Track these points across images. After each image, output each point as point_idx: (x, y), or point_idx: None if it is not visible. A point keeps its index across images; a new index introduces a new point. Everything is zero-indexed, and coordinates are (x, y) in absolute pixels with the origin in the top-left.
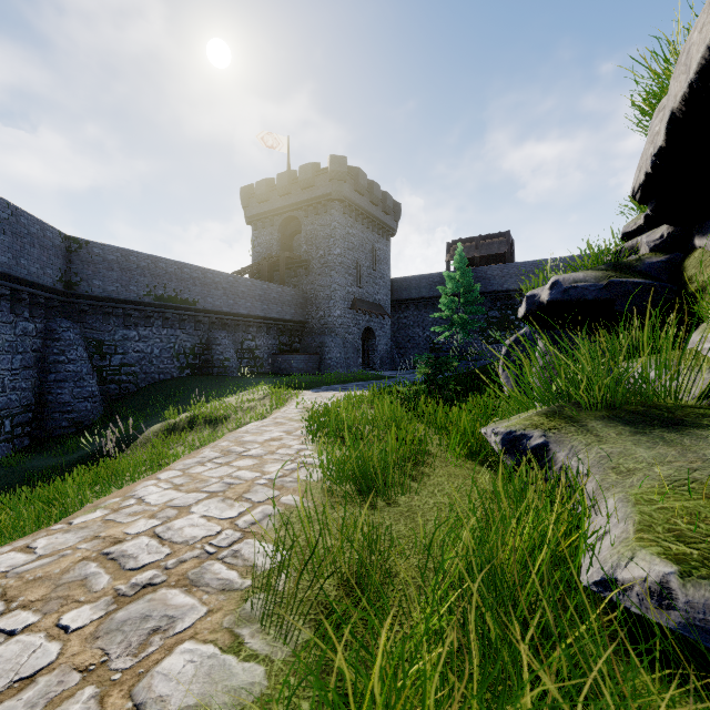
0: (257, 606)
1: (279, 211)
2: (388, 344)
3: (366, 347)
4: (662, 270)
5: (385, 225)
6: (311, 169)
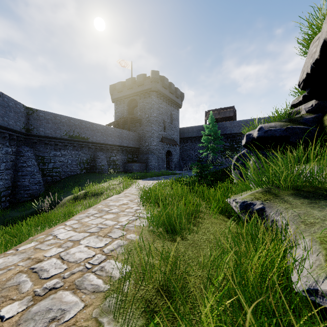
0: (112, 302)
1: (127, 96)
2: (178, 158)
3: (168, 160)
4: (312, 121)
5: (176, 103)
6: (142, 76)
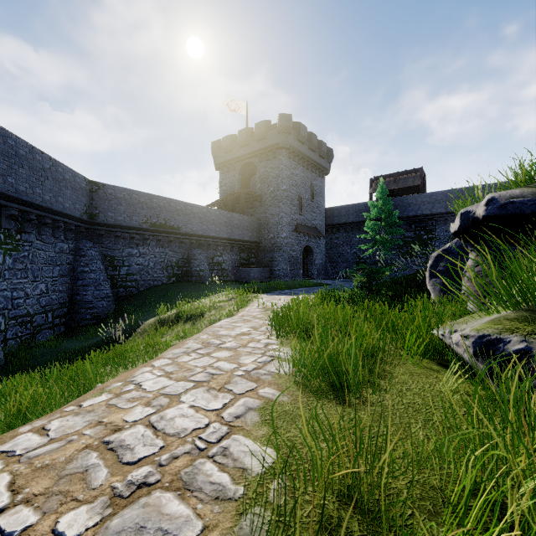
0: (255, 525)
1: (239, 158)
2: (323, 259)
3: (306, 261)
4: None
5: (321, 167)
6: (264, 125)
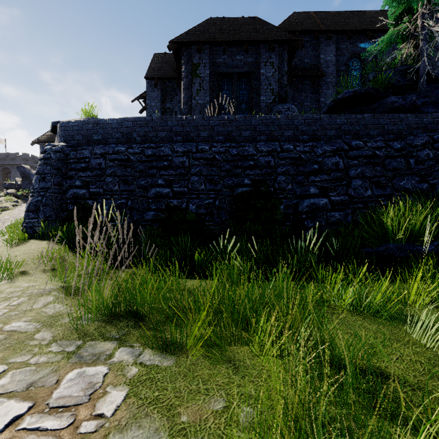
0: None
1: (1, 165)
2: None
3: None
4: None
5: None
6: (14, 155)
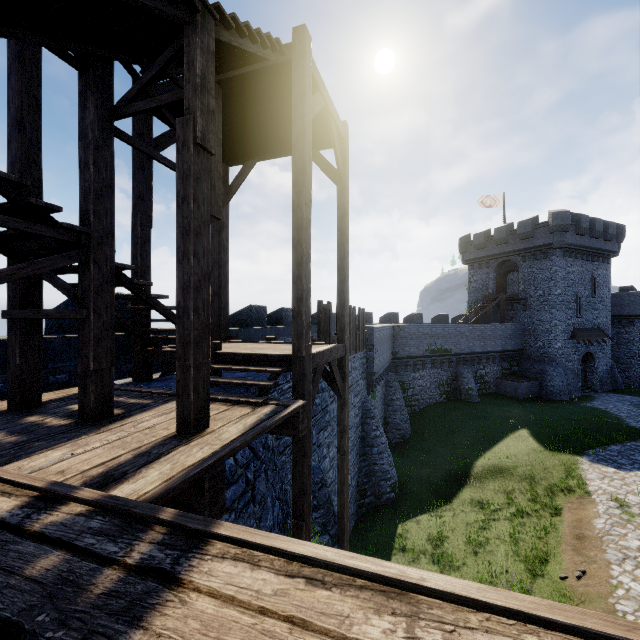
0: None
1: (495, 256)
2: (608, 364)
3: (583, 368)
4: None
5: (605, 251)
6: (530, 224)
